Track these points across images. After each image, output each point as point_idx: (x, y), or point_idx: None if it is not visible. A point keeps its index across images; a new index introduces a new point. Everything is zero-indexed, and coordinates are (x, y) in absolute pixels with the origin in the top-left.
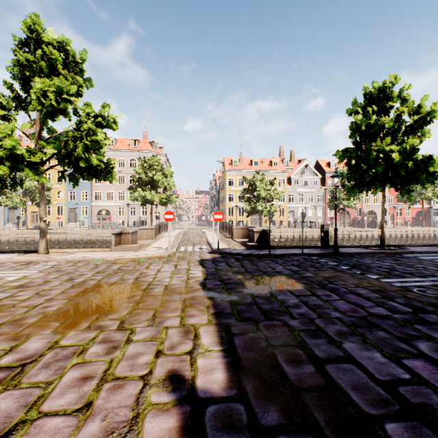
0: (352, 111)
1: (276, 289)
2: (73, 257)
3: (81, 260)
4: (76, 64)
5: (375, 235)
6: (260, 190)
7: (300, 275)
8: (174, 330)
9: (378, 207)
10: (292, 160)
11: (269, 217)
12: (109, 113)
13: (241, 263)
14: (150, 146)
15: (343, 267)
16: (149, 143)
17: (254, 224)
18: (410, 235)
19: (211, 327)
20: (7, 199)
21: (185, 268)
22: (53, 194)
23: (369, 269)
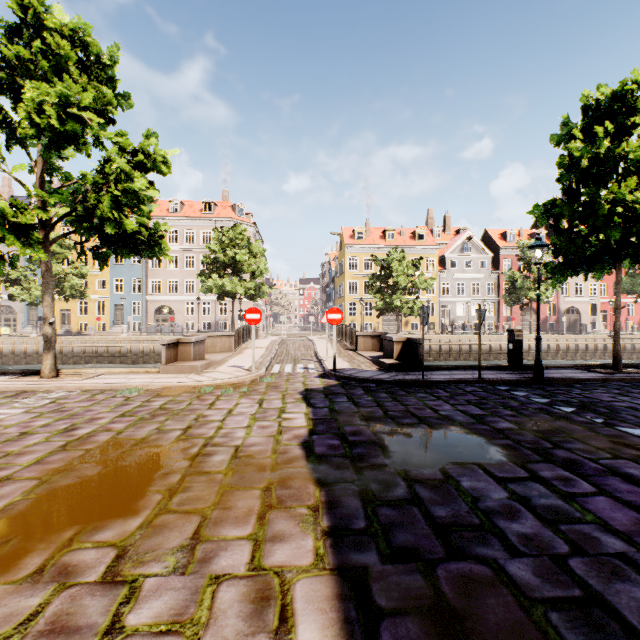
0: (560, 137)
1: (451, 460)
2: (93, 384)
3: (106, 389)
4: (102, 68)
5: (580, 346)
6: (398, 276)
7: (489, 426)
8: (232, 589)
9: (583, 301)
10: (446, 230)
11: (421, 318)
12: (156, 148)
13: (376, 397)
14: (231, 212)
15: (565, 408)
16: (231, 207)
17: (388, 328)
18: (638, 346)
19: (321, 581)
20: (23, 291)
21: (276, 407)
22: (92, 283)
23: (618, 415)
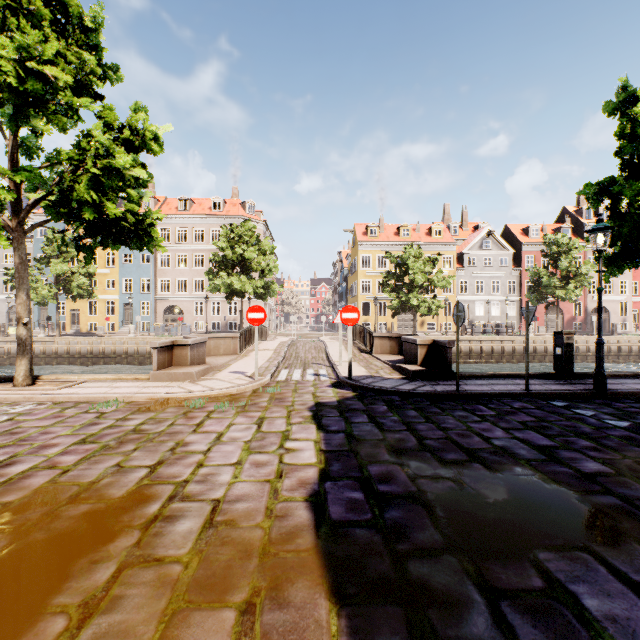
0: (617, 104)
1: (542, 539)
2: (67, 395)
3: (83, 400)
4: (84, 32)
5: (612, 348)
6: (415, 273)
7: (570, 467)
8: None
9: (613, 300)
10: (464, 226)
11: (455, 317)
12: (146, 123)
13: (403, 416)
14: (241, 209)
15: None
16: (240, 204)
17: (402, 329)
18: None
19: None
20: (31, 290)
21: (278, 431)
22: (101, 283)
23: None
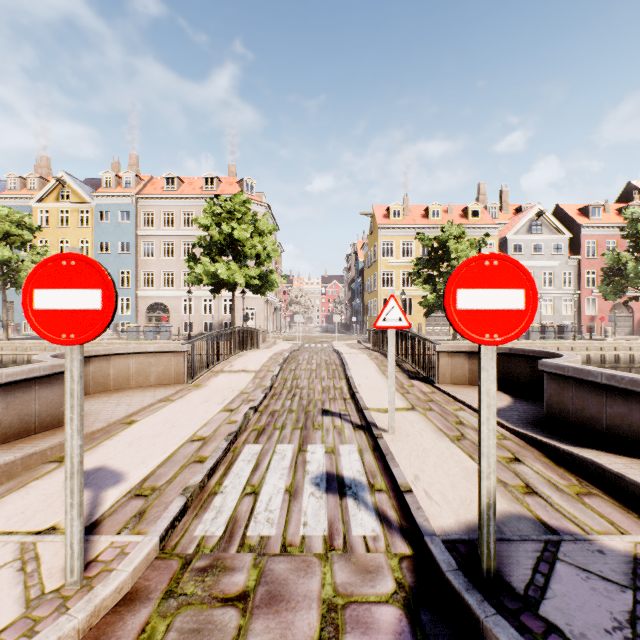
0: None
1: None
2: None
3: None
4: None
5: None
6: (458, 258)
7: None
8: None
9: None
10: (504, 208)
11: None
12: None
13: None
14: (238, 189)
15: None
16: (237, 183)
17: (432, 331)
18: None
19: None
20: None
21: None
22: None
23: None
